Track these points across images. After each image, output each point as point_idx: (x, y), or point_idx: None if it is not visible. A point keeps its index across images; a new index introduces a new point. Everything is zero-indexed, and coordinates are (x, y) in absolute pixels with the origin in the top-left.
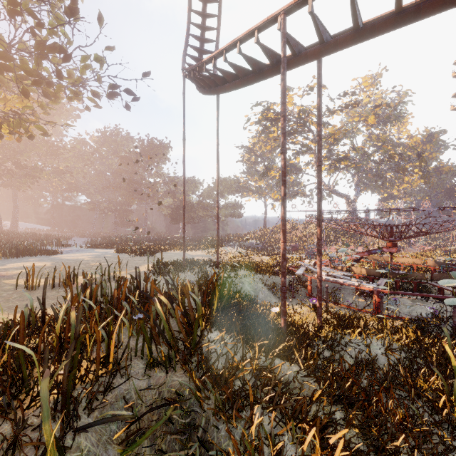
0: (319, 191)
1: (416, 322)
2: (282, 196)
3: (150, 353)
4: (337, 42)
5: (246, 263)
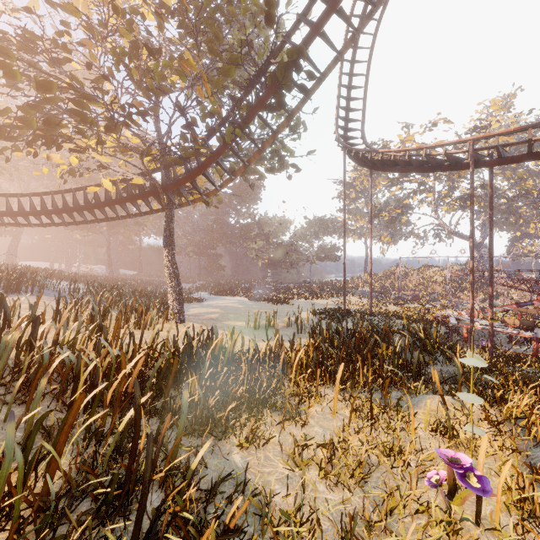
0: (491, 259)
1: None
2: (471, 267)
3: (423, 359)
4: (513, 160)
5: (392, 313)
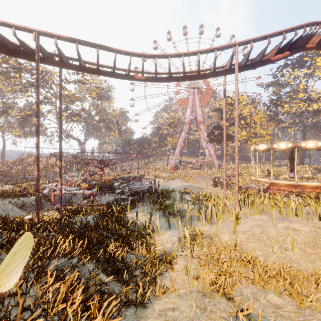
0: (61, 141)
1: (108, 204)
2: (36, 143)
3: None
4: (71, 66)
5: None
